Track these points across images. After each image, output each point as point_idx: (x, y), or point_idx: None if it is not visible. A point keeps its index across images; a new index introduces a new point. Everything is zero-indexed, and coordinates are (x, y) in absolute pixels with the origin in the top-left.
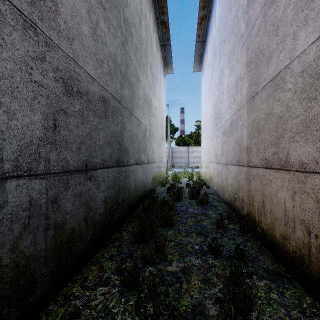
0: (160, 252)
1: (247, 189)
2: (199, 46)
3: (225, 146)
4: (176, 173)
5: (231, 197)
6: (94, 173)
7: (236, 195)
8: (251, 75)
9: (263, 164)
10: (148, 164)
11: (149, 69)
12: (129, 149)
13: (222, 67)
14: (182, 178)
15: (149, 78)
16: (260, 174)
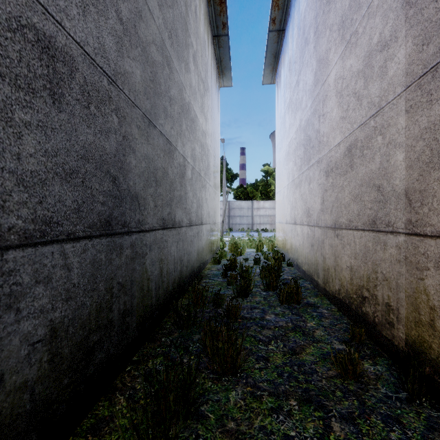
0: None
1: (409, 286)
2: (273, 39)
3: (332, 194)
4: (236, 240)
5: (349, 293)
6: None
7: (367, 291)
8: (425, 20)
9: None
10: (189, 228)
11: (191, 59)
12: (145, 197)
13: (323, 53)
14: (246, 248)
15: (192, 76)
16: None
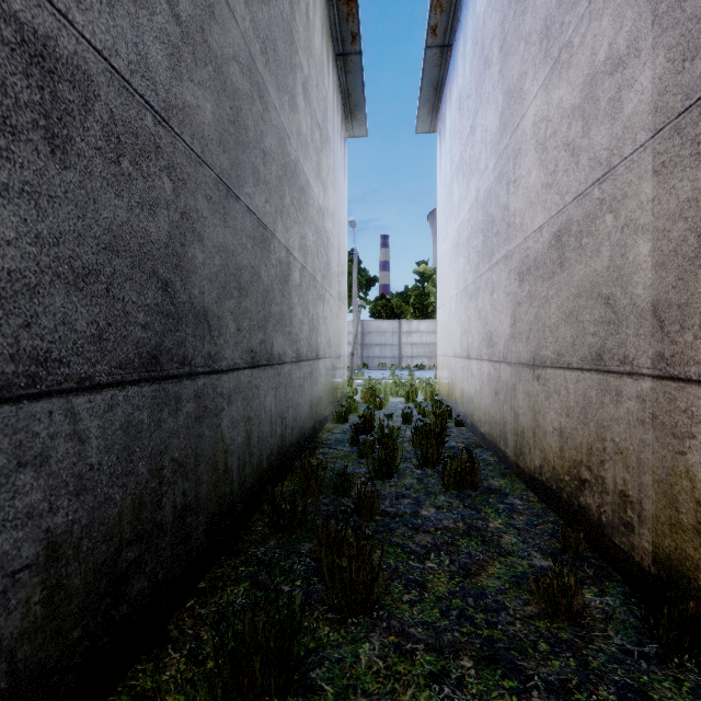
0: None
1: (660, 463)
2: (433, 60)
3: (530, 309)
4: (373, 384)
5: (557, 472)
6: None
7: (587, 471)
8: (687, 18)
9: None
10: (297, 365)
11: (300, 91)
12: (220, 315)
13: (514, 80)
14: (390, 397)
15: (302, 118)
16: None
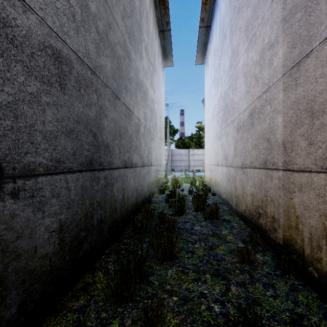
0: (154, 326)
1: (285, 203)
2: (203, 32)
3: (241, 144)
4: (176, 178)
5: (251, 211)
6: (27, 184)
7: (261, 209)
8: (293, 32)
9: (325, 167)
10: (142, 168)
11: (144, 50)
12: (113, 146)
13: (235, 46)
14: (183, 183)
15: (144, 62)
16: (316, 182)
